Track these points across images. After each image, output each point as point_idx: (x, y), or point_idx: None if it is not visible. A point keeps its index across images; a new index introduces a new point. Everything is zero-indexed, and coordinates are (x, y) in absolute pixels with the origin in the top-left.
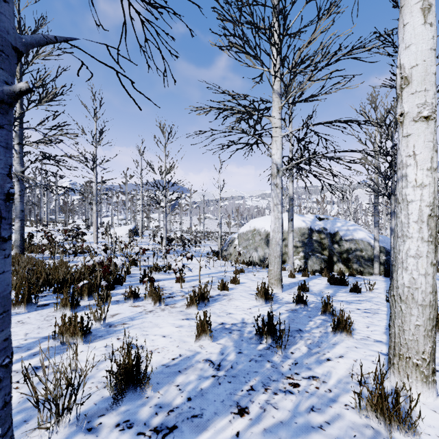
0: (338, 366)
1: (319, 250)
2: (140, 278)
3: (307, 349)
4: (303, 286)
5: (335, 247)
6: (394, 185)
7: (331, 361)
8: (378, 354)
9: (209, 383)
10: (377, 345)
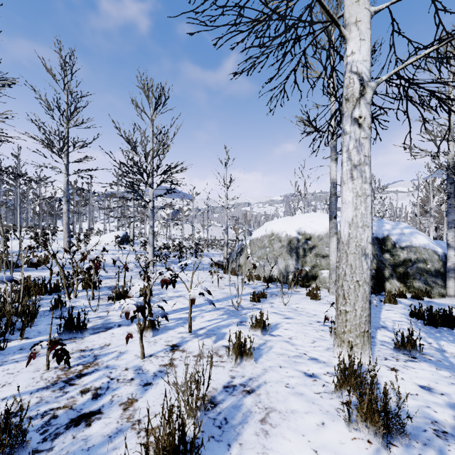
0: None
1: None
2: (59, 327)
3: None
4: (408, 342)
5: (386, 257)
6: None
7: None
8: None
9: None
10: None
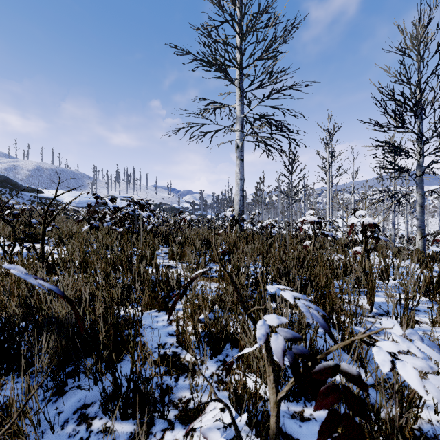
0: None
1: None
2: None
3: None
4: None
5: None
6: None
7: None
8: None
9: None
10: None
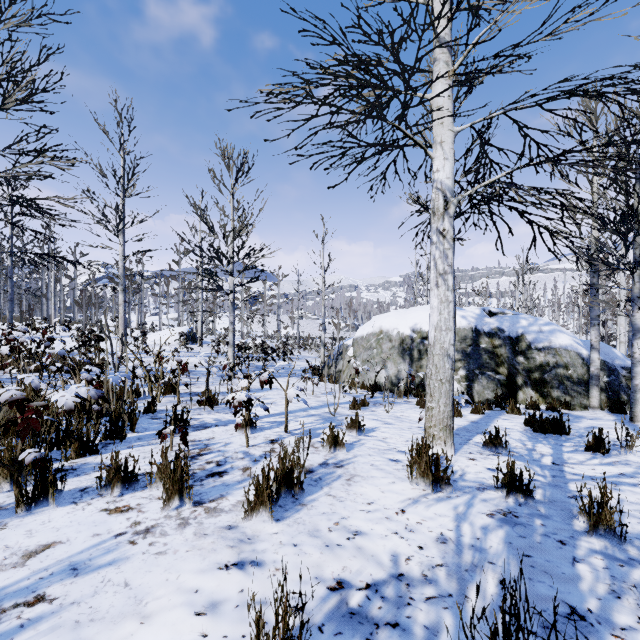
0: None
1: (491, 366)
2: (165, 422)
3: None
4: (495, 440)
5: (520, 360)
6: (638, 249)
7: None
8: None
9: None
10: None
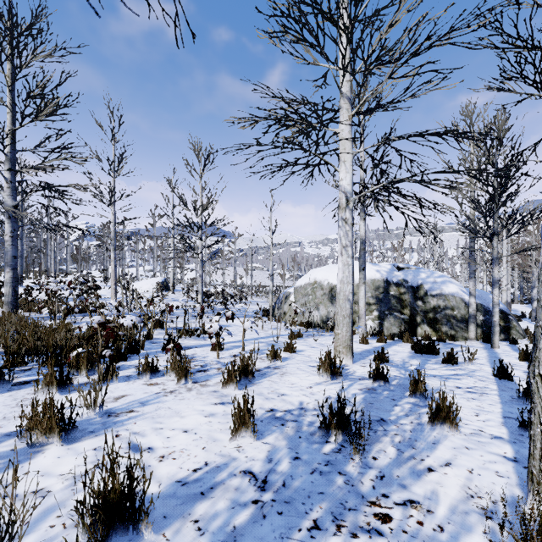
0: (446, 481)
1: (398, 308)
2: (163, 344)
3: (396, 451)
4: (381, 355)
5: (419, 304)
6: (496, 223)
7: (435, 473)
8: (501, 459)
9: (247, 516)
10: (497, 444)
